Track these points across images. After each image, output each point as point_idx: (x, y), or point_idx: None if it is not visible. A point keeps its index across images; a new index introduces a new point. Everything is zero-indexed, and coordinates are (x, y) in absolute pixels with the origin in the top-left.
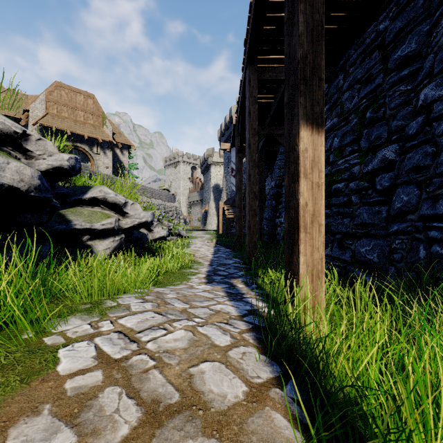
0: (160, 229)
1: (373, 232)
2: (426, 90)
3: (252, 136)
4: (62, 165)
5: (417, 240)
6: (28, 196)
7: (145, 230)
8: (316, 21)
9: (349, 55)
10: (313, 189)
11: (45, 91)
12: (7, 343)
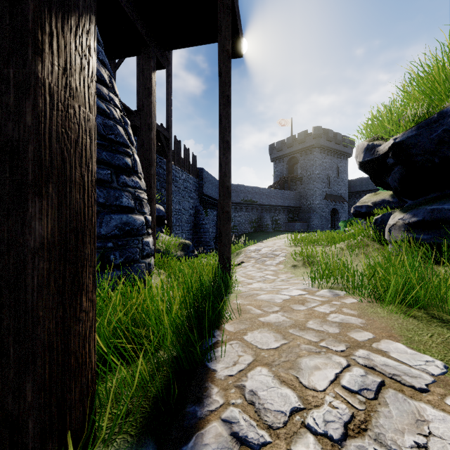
0: None
1: None
2: None
3: None
4: None
5: None
6: None
7: None
8: None
9: None
10: None
11: None
12: None
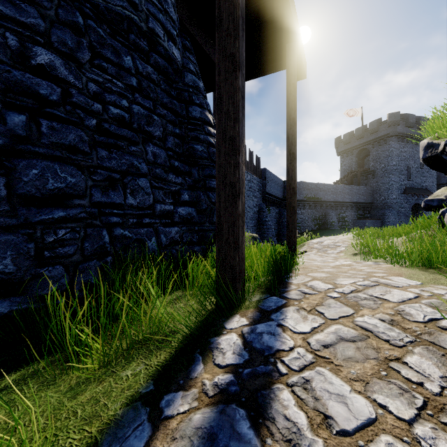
0: None
1: None
2: (51, 55)
3: None
4: None
5: (91, 227)
6: None
7: None
8: None
9: None
10: None
11: None
12: None
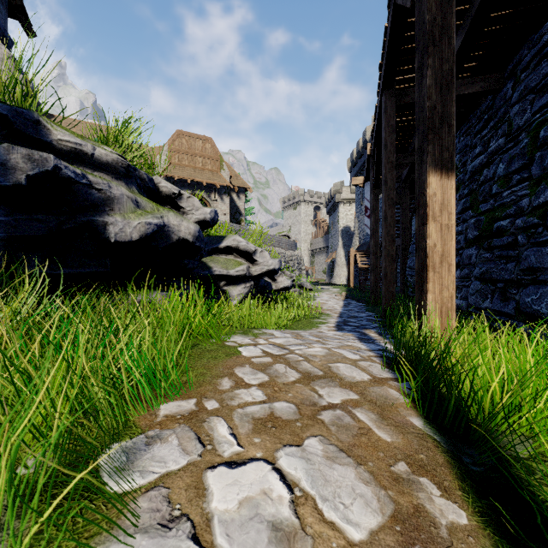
0: (284, 279)
1: (541, 277)
2: None
3: (389, 170)
4: (206, 218)
5: None
6: (192, 245)
7: (269, 279)
8: (446, 72)
9: (521, 57)
10: (442, 231)
11: (168, 142)
12: (205, 342)
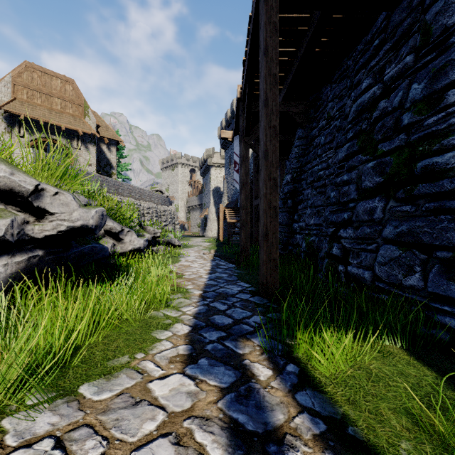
0: (134, 237)
1: None
2: None
3: (271, 86)
4: None
5: None
6: None
7: (111, 239)
8: None
9: None
10: None
11: (12, 72)
12: None
